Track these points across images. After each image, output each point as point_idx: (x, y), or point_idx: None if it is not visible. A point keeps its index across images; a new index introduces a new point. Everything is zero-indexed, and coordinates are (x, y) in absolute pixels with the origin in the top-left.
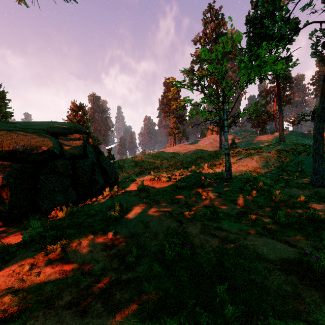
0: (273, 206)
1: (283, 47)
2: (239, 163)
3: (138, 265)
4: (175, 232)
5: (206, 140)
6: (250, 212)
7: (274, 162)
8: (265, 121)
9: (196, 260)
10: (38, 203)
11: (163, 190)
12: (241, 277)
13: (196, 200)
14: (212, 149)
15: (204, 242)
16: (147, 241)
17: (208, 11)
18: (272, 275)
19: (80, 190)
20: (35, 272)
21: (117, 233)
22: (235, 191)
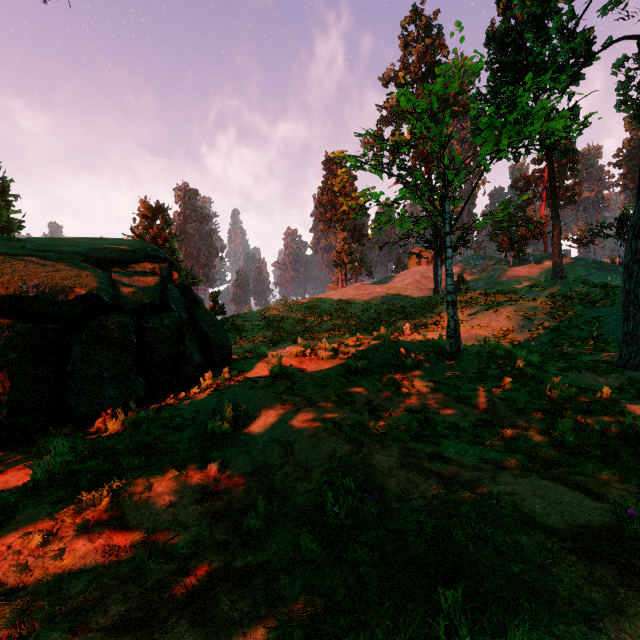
0: (548, 409)
1: (561, 90)
2: (474, 322)
3: (270, 535)
4: (347, 464)
5: (407, 277)
6: (500, 421)
7: (545, 319)
8: (525, 237)
9: (392, 527)
10: (69, 402)
11: (321, 375)
12: (491, 567)
13: (389, 397)
14: (418, 293)
15: (408, 487)
16: (288, 484)
17: (412, 21)
18: (557, 565)
19: (154, 376)
20: (54, 550)
21: (226, 466)
22: (468, 379)
